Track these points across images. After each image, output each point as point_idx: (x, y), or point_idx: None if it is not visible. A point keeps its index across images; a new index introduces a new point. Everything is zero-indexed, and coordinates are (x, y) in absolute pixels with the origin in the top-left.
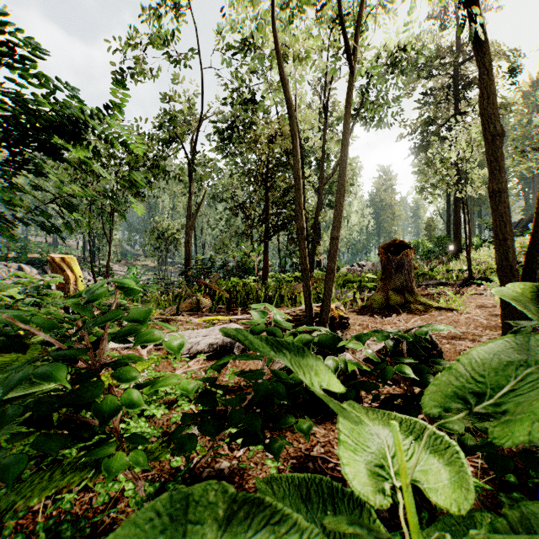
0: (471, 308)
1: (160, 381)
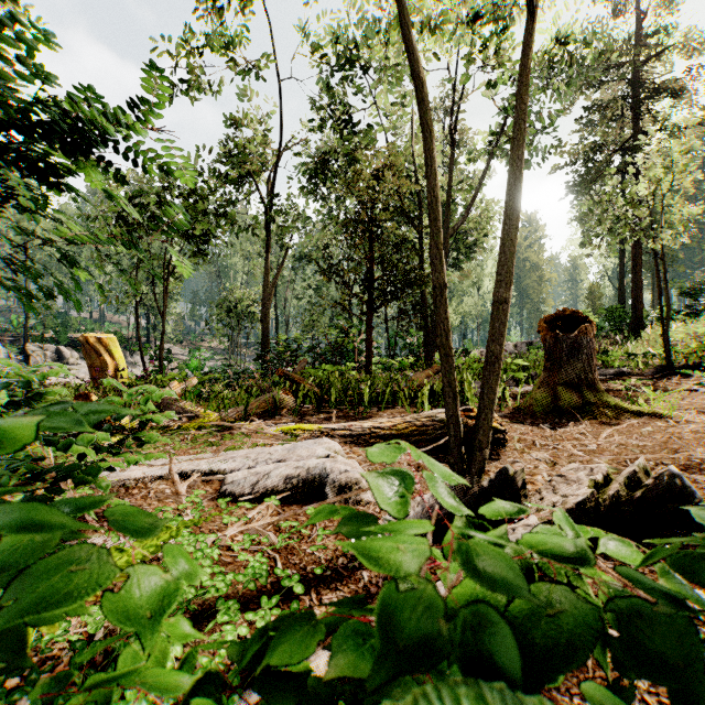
0: (691, 414)
1: None
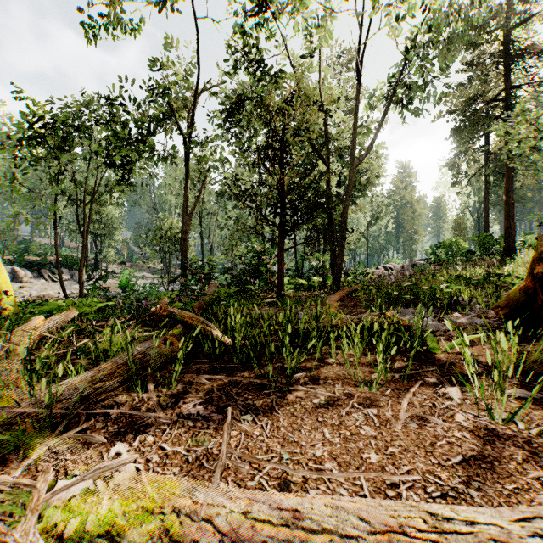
0: None
1: None
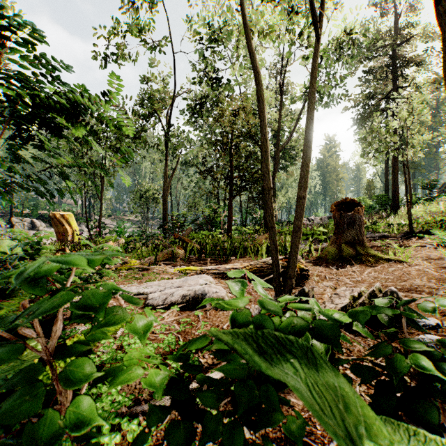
0: (418, 260)
1: (122, 373)
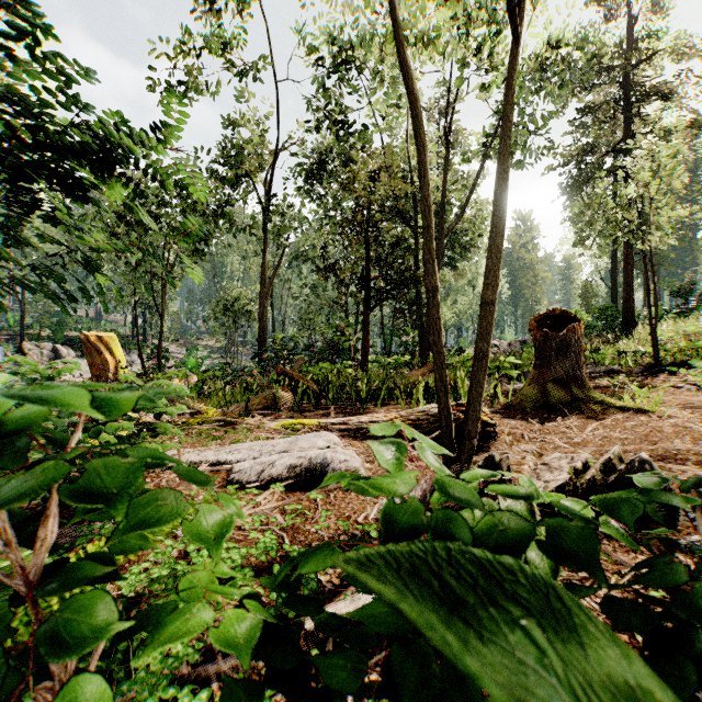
0: (674, 409)
1: (171, 619)
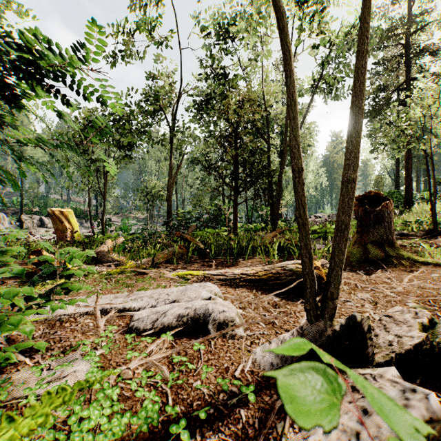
0: None
1: None
